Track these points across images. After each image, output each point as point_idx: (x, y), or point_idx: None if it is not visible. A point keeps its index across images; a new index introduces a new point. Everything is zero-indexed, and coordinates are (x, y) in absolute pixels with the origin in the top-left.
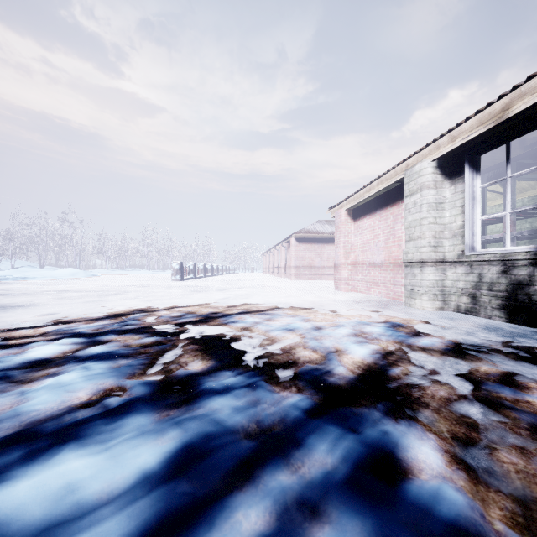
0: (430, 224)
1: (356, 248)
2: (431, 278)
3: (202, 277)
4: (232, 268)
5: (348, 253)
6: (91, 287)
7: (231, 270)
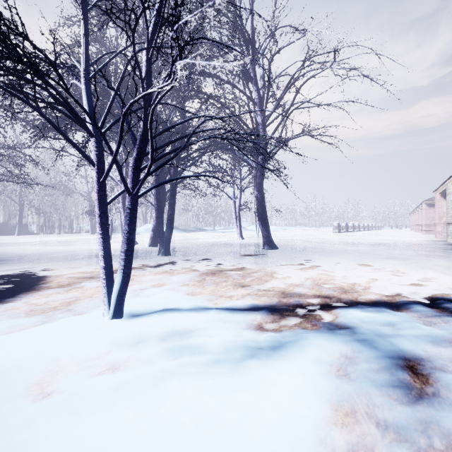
0: (451, 208)
1: (446, 215)
2: (451, 229)
3: (351, 231)
4: (379, 225)
5: (441, 217)
6: (298, 234)
7: (377, 227)
